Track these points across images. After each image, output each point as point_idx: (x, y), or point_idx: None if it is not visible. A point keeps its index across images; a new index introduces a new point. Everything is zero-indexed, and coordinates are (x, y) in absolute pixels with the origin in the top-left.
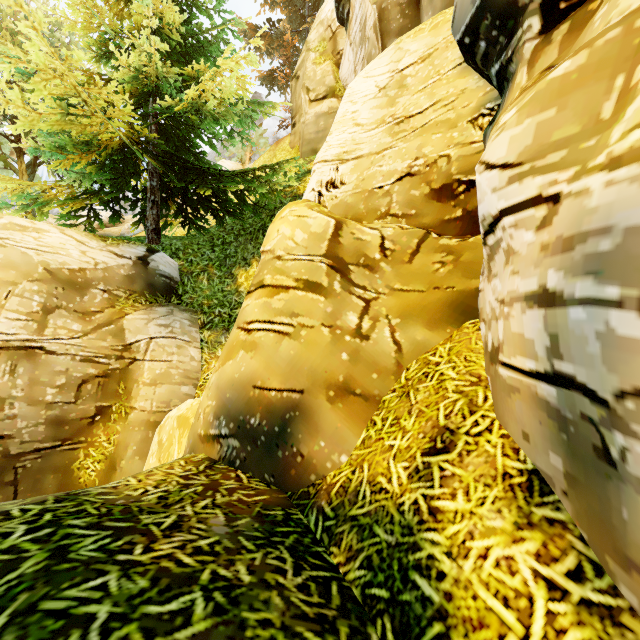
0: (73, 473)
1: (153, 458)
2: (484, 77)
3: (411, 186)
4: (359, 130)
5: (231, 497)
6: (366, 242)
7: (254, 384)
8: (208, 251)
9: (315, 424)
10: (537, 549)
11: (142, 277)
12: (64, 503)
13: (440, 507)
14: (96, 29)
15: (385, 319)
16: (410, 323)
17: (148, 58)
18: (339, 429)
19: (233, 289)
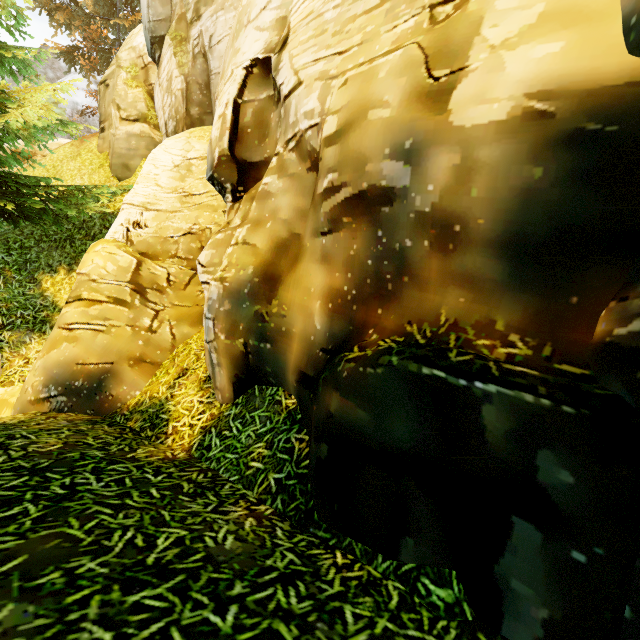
0: None
1: None
2: None
3: (191, 241)
4: (160, 190)
5: (67, 418)
6: (158, 275)
7: (77, 362)
8: (3, 254)
9: (121, 379)
10: (201, 395)
11: None
12: None
13: (175, 394)
14: None
15: (168, 322)
16: (182, 324)
17: None
18: (136, 380)
19: (37, 293)
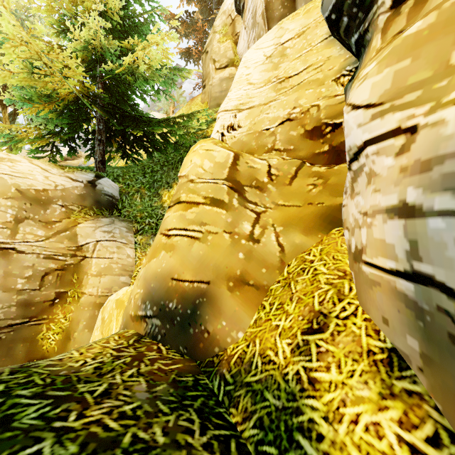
0: (38, 342)
1: (97, 331)
2: (345, 46)
3: (290, 128)
4: (251, 87)
5: (152, 366)
6: (257, 169)
7: (172, 277)
8: (141, 177)
9: (218, 308)
10: (399, 417)
11: (91, 196)
12: (17, 375)
13: (317, 378)
14: (56, 11)
15: (271, 227)
16: (290, 230)
17: (95, 34)
18: (237, 312)
19: (159, 205)
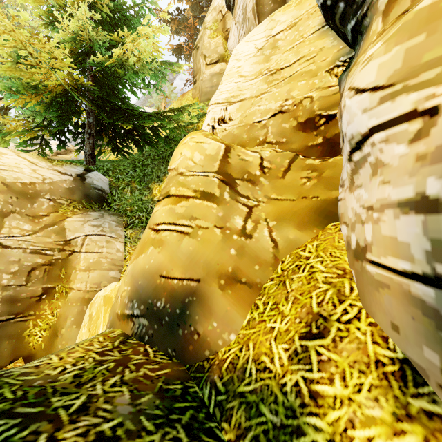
0: (24, 339)
1: (85, 328)
2: (339, 35)
3: (282, 120)
4: (242, 80)
5: (138, 372)
6: (249, 162)
7: (160, 274)
8: (131, 171)
9: (209, 307)
10: None
11: (80, 189)
12: None
13: (320, 391)
14: (44, 2)
15: (264, 222)
16: (284, 225)
17: (84, 25)
18: (228, 312)
19: (149, 199)
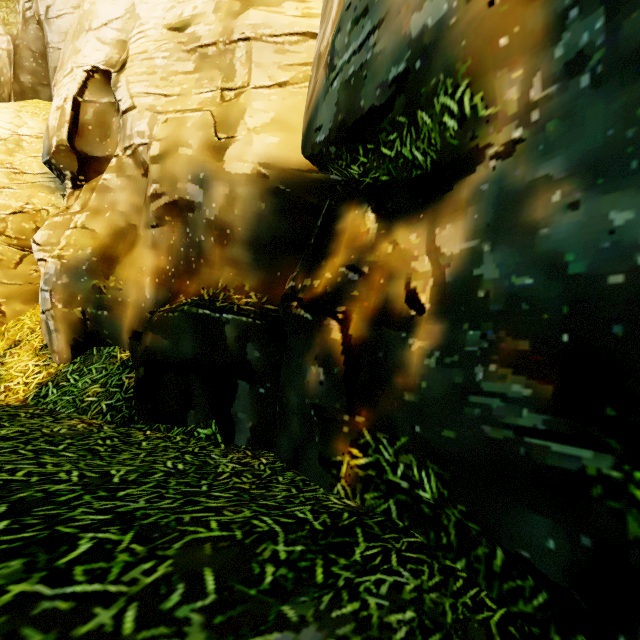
0: None
1: None
2: None
3: (23, 220)
4: None
5: None
6: None
7: None
8: None
9: None
10: (37, 360)
11: None
12: None
13: (7, 362)
14: None
15: None
16: (12, 301)
17: None
18: None
19: None
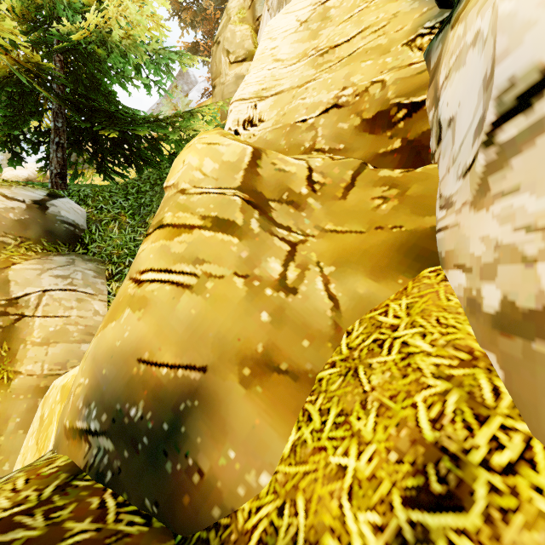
0: None
1: (30, 438)
2: None
3: (338, 118)
4: (279, 65)
5: None
6: (290, 174)
7: (139, 356)
8: (121, 199)
9: (222, 421)
10: None
11: (38, 223)
12: None
13: None
14: None
15: (316, 267)
16: (348, 272)
17: None
18: (257, 428)
19: None
